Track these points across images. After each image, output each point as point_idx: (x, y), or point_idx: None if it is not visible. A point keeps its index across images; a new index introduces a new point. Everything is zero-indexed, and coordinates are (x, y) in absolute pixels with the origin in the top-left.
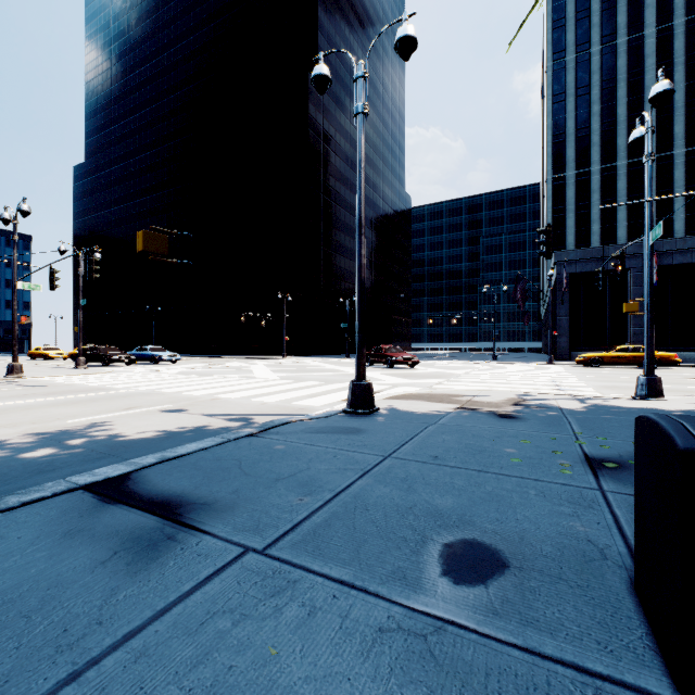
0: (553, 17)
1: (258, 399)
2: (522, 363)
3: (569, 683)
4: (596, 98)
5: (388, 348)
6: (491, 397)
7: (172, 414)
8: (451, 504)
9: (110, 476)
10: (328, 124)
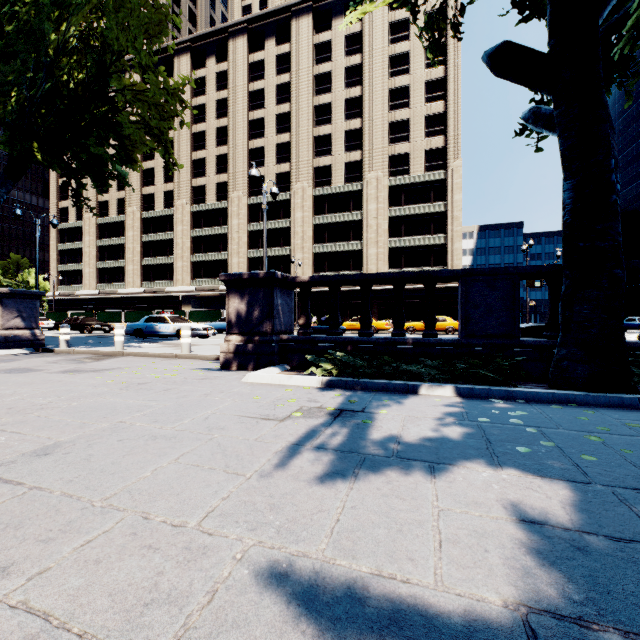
0: None
1: None
2: None
3: None
4: None
5: None
6: None
7: None
8: None
9: None
10: None
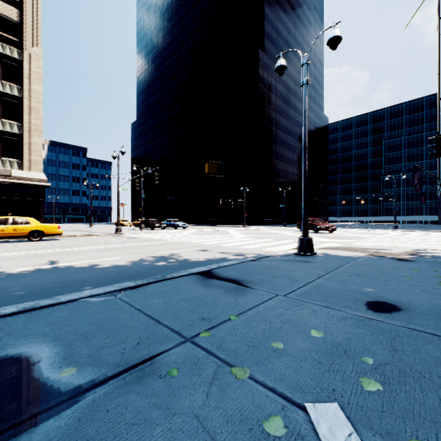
0: None
1: (242, 246)
2: (419, 231)
3: (427, 336)
4: None
5: (314, 219)
6: (392, 250)
7: (203, 251)
8: (369, 290)
9: (203, 270)
10: (271, 78)
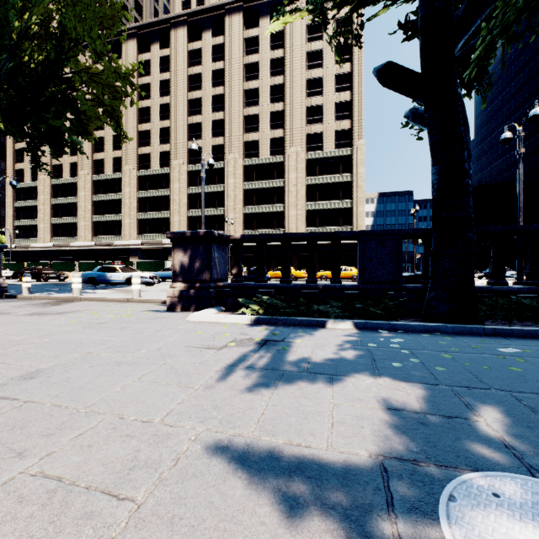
0: None
1: None
2: None
3: None
4: None
5: None
6: None
7: None
8: None
9: None
10: None
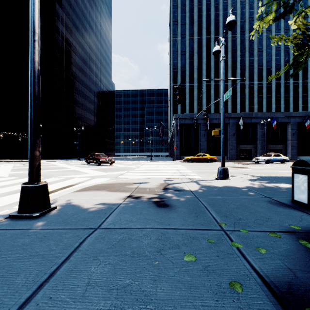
0: (173, 20)
1: None
2: (162, 161)
3: None
4: (187, 57)
5: (98, 154)
6: (150, 184)
7: None
8: None
9: None
10: (68, 34)
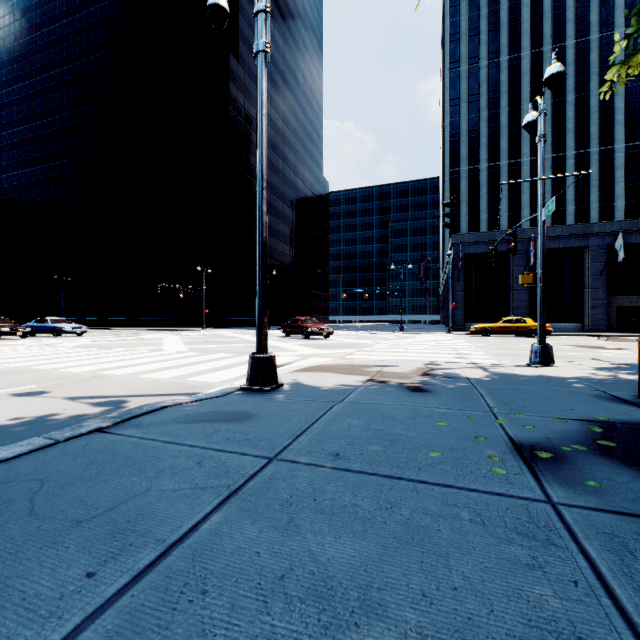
0: (450, 31)
1: (150, 375)
2: (425, 333)
3: None
4: (484, 105)
5: (304, 319)
6: (400, 367)
7: (23, 398)
8: (350, 558)
9: None
10: (249, 104)
